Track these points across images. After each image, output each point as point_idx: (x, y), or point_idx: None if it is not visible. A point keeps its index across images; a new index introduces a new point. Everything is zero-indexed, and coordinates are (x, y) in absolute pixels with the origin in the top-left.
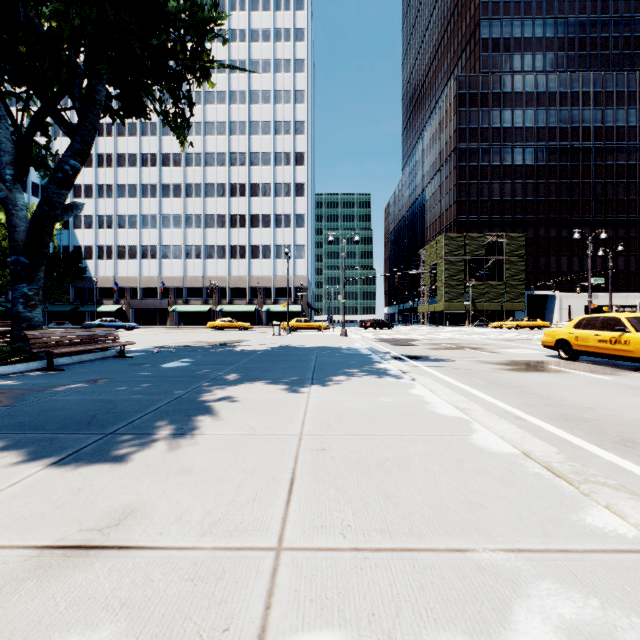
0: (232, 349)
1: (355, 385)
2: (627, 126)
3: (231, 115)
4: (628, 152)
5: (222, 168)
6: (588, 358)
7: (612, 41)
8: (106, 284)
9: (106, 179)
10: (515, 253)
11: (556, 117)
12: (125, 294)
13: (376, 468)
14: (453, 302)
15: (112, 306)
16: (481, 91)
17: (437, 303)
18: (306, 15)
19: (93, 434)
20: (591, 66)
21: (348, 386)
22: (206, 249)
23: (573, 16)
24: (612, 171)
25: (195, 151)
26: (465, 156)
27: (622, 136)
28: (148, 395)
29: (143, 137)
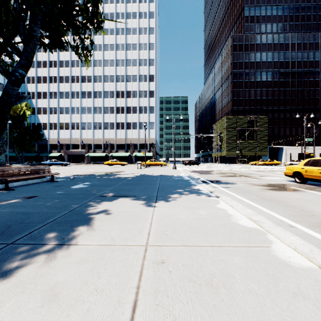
0: (114, 176)
1: (182, 201)
2: (320, 60)
3: (117, 56)
4: (320, 74)
5: (112, 83)
6: (311, 182)
7: (312, 17)
8: (54, 142)
9: (54, 89)
10: (262, 126)
11: (283, 56)
12: (63, 147)
13: (206, 287)
14: (230, 151)
15: (57, 153)
16: (244, 43)
17: (222, 152)
18: (155, 5)
19: None
20: (301, 30)
21: (178, 202)
22: (104, 124)
23: (292, 4)
24: (312, 84)
25: (98, 74)
26: (236, 76)
27: (318, 65)
28: (54, 208)
29: (72, 68)
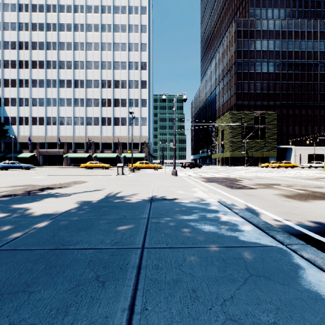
0: (1, 212)
1: None
2: None
3: (102, 39)
4: None
5: (97, 70)
6: None
7: (322, 3)
8: (24, 140)
9: (24, 76)
10: (270, 123)
11: (292, 45)
12: (36, 146)
13: None
14: (235, 152)
15: (28, 154)
16: (250, 29)
17: (225, 152)
18: None
19: None
20: (311, 17)
21: None
22: (87, 119)
23: None
24: (323, 77)
25: (80, 60)
26: (241, 66)
27: None
28: None
29: (48, 51)
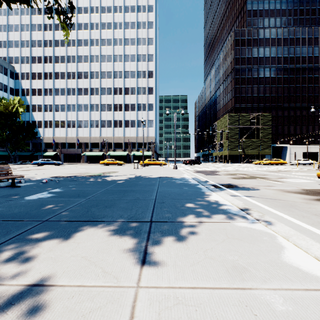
0: (101, 179)
1: (202, 238)
2: None
3: (114, 51)
4: None
5: (109, 79)
6: None
7: (317, 11)
8: (49, 141)
9: (49, 85)
10: (266, 124)
11: (287, 51)
12: (59, 146)
13: None
14: (232, 150)
15: (52, 152)
16: (247, 38)
17: (224, 151)
18: None
19: None
20: (306, 24)
21: (194, 241)
22: (101, 122)
23: None
24: (318, 80)
25: (95, 70)
26: (238, 72)
27: None
28: None
29: (68, 63)
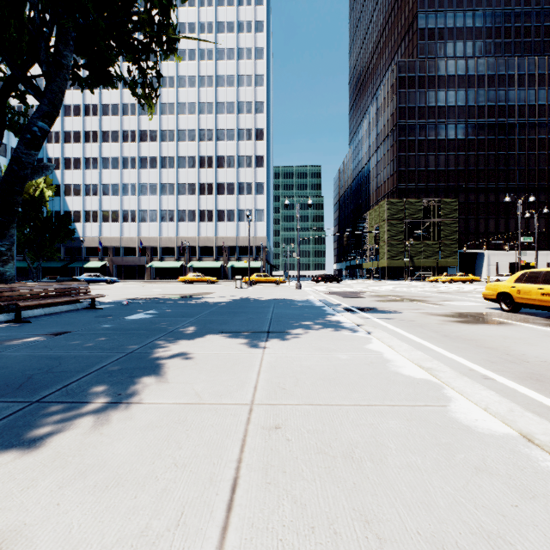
0: (196, 301)
1: (311, 339)
2: (547, 104)
3: (200, 97)
4: (548, 127)
5: (192, 143)
6: (527, 310)
7: (534, 30)
8: (92, 244)
9: (92, 153)
10: (448, 216)
11: (484, 97)
12: (108, 252)
13: (343, 460)
14: (394, 259)
15: (97, 263)
16: (418, 74)
17: (380, 260)
18: (265, 9)
19: (16, 402)
20: (515, 52)
21: (304, 340)
22: (178, 213)
23: (499, 8)
24: (534, 144)
25: (169, 128)
26: (404, 131)
27: (543, 113)
28: (99, 350)
29: (124, 116)
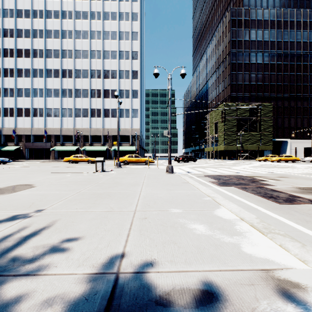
0: None
1: None
2: None
3: (91, 26)
4: None
5: (86, 60)
6: None
7: None
8: (9, 132)
9: (9, 65)
10: (266, 115)
11: (288, 35)
12: (22, 139)
13: None
14: (229, 145)
15: (13, 147)
16: (244, 18)
17: (219, 145)
18: None
19: None
20: (306, 7)
21: None
22: (75, 111)
23: None
24: None
25: (68, 48)
26: (235, 57)
27: None
28: None
29: (34, 38)
